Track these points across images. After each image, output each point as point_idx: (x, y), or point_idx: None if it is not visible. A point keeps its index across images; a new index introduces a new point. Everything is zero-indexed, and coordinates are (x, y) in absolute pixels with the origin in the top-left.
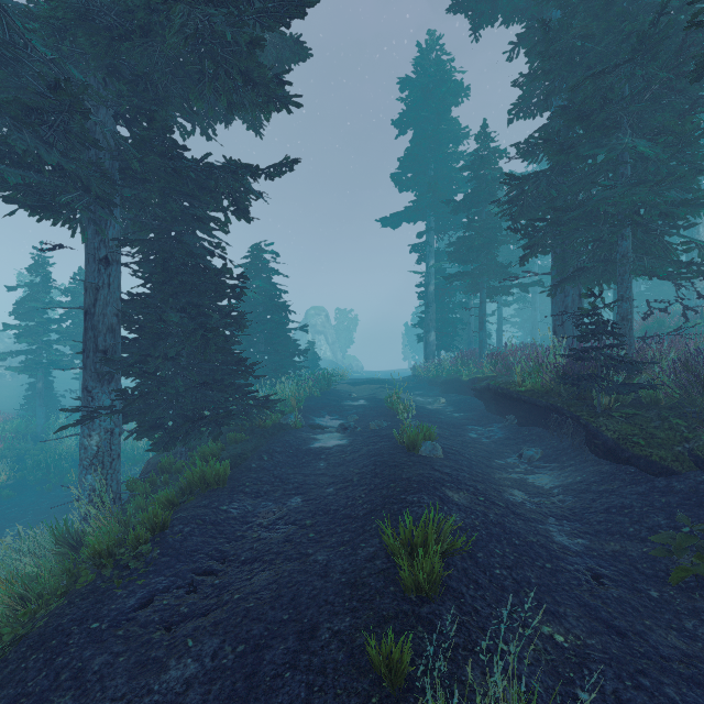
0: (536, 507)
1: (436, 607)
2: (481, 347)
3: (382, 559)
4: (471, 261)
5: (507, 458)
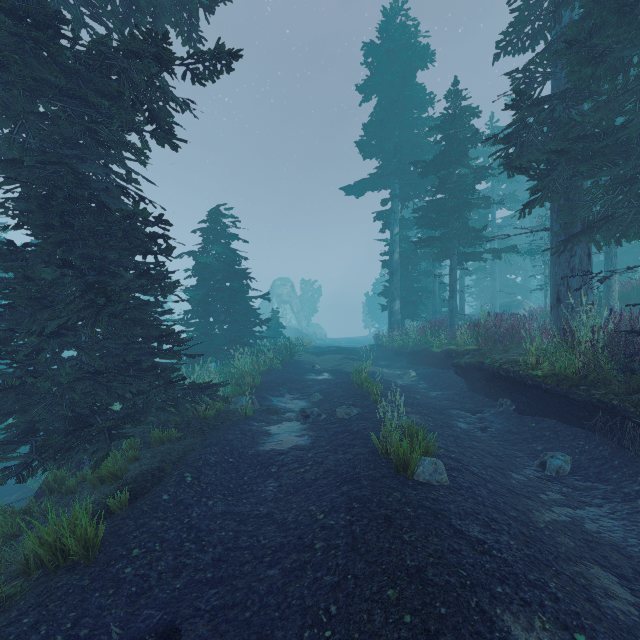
0: None
1: None
2: (451, 316)
3: None
4: (440, 226)
5: (524, 467)
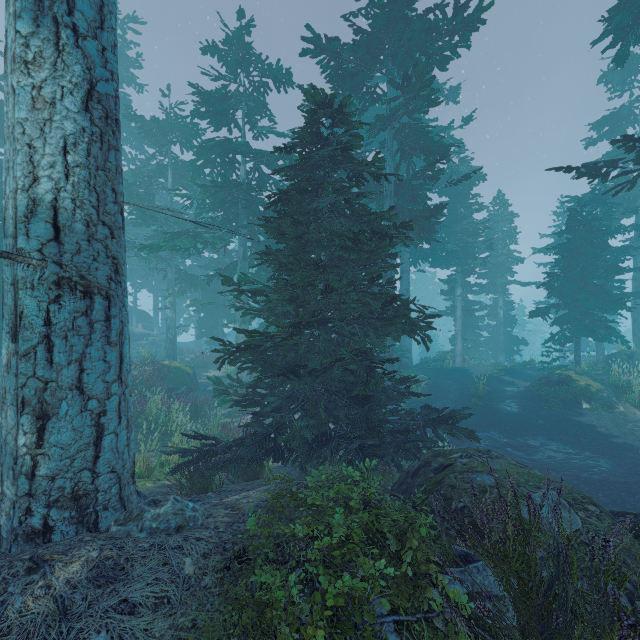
0: None
1: None
2: None
3: None
4: None
5: None
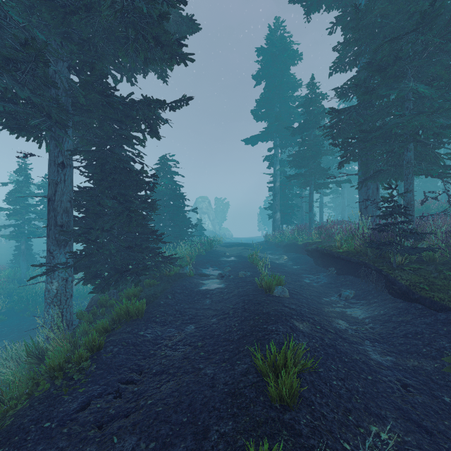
0: (355, 333)
1: (295, 414)
2: (310, 222)
3: (253, 374)
4: (303, 166)
5: (331, 296)
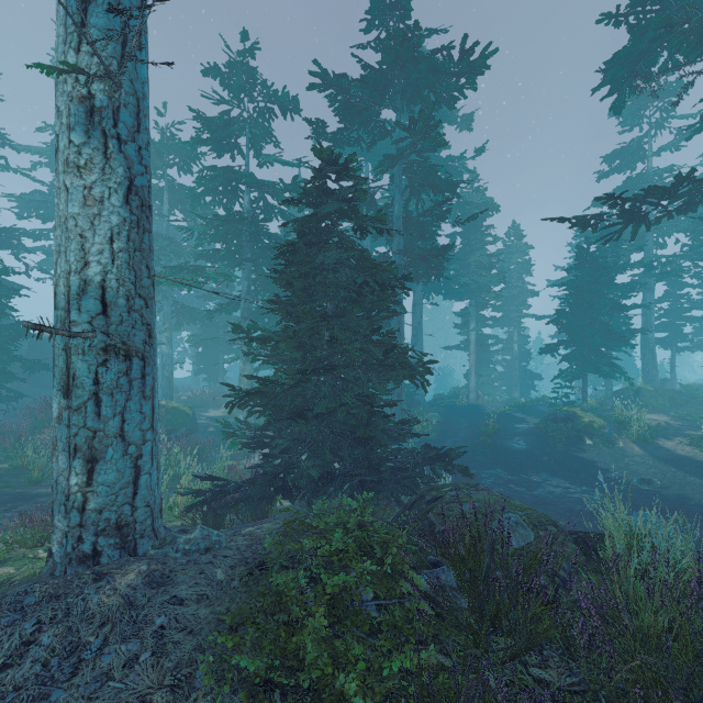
0: None
1: None
2: None
3: None
4: None
5: None
